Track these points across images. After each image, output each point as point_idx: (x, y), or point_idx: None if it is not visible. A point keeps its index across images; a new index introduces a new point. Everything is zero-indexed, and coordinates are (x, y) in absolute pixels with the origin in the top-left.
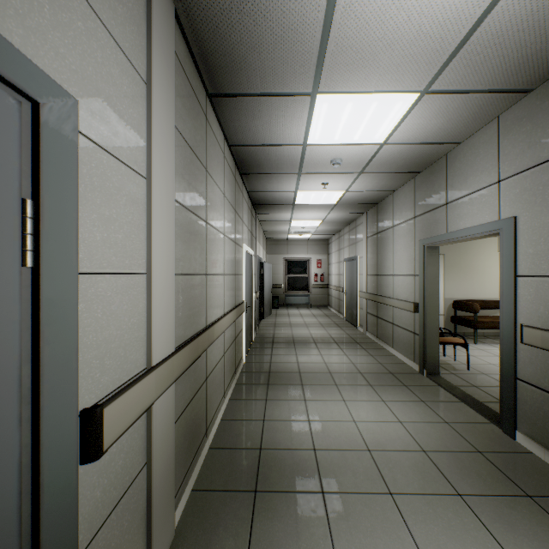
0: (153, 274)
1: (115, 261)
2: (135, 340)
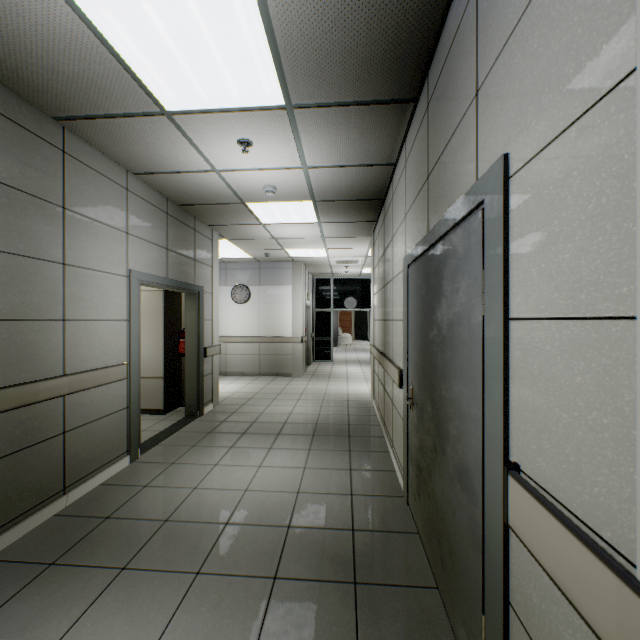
0: (637, 320)
1: (558, 299)
2: (605, 462)
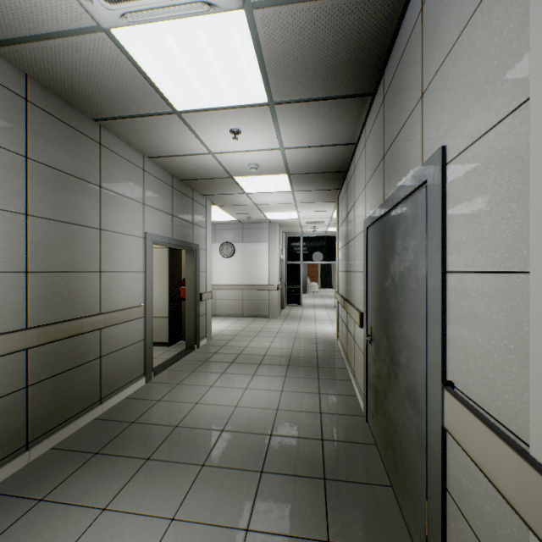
0: (530, 274)
1: (480, 257)
2: (512, 376)
